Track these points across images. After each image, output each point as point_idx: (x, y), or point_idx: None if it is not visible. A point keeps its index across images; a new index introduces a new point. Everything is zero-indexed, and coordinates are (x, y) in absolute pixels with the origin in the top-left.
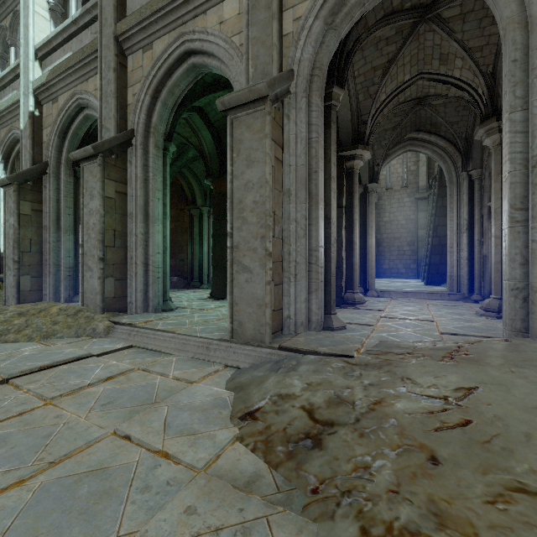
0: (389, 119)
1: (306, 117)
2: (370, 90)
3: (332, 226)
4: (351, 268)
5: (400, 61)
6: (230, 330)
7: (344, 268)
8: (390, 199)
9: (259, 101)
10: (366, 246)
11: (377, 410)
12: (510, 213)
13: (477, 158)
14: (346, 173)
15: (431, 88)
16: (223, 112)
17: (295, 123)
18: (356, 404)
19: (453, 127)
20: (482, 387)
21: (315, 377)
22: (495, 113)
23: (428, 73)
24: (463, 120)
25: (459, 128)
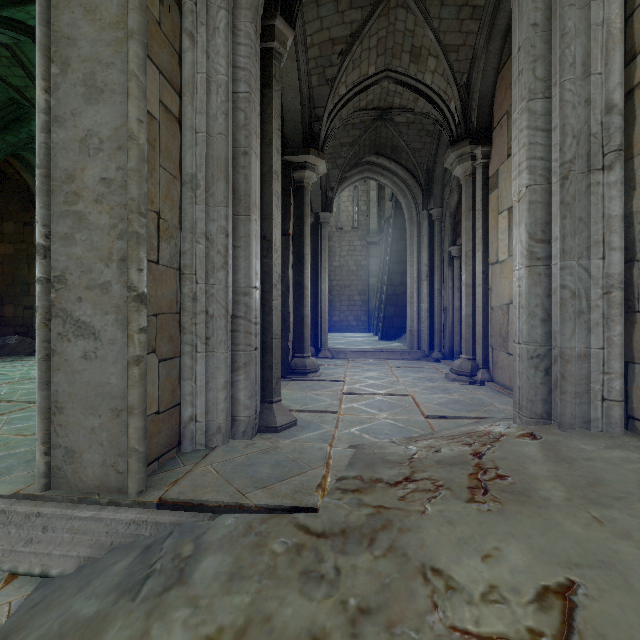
0: (347, 131)
1: (227, 48)
2: (327, 72)
3: (275, 255)
4: (301, 323)
5: (366, 41)
6: (42, 470)
7: (291, 323)
8: (340, 240)
9: None
10: (317, 293)
11: None
12: (529, 246)
13: (437, 195)
14: (293, 187)
15: (397, 96)
16: None
17: (206, 54)
18: None
19: (415, 155)
20: (579, 579)
21: (233, 601)
22: (468, 136)
23: (396, 71)
24: (425, 148)
25: (421, 158)
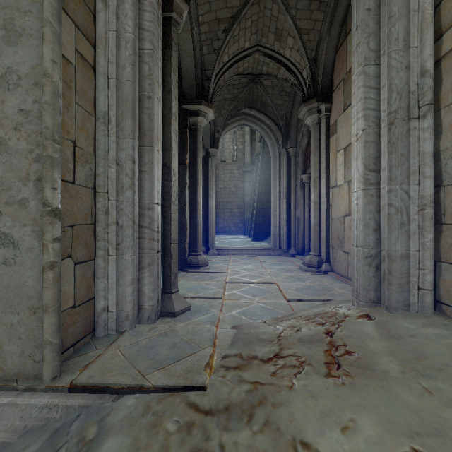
0: (229, 89)
1: (134, 12)
2: (214, 44)
3: (173, 178)
4: (195, 229)
5: (243, 23)
6: None
7: (188, 230)
8: (224, 170)
9: None
10: (207, 207)
11: None
12: (365, 174)
13: (293, 138)
14: (189, 129)
15: (265, 65)
16: None
17: (117, 16)
18: None
19: (277, 109)
20: (421, 448)
21: None
22: (315, 95)
23: (264, 47)
24: (285, 104)
25: (281, 111)
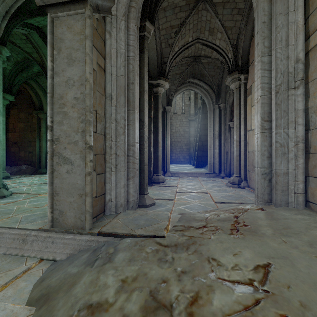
0: (178, 67)
1: (125, 37)
2: (169, 41)
3: (145, 128)
4: (157, 159)
5: (187, 26)
6: (50, 219)
7: (152, 159)
8: (176, 119)
9: (79, 4)
10: (164, 145)
11: (196, 315)
12: (261, 123)
13: (223, 97)
14: (153, 95)
15: (202, 51)
16: (42, 7)
17: (116, 40)
18: (173, 307)
19: (212, 78)
20: (272, 262)
21: (131, 268)
22: (237, 69)
23: (202, 39)
24: (217, 74)
25: (215, 79)
